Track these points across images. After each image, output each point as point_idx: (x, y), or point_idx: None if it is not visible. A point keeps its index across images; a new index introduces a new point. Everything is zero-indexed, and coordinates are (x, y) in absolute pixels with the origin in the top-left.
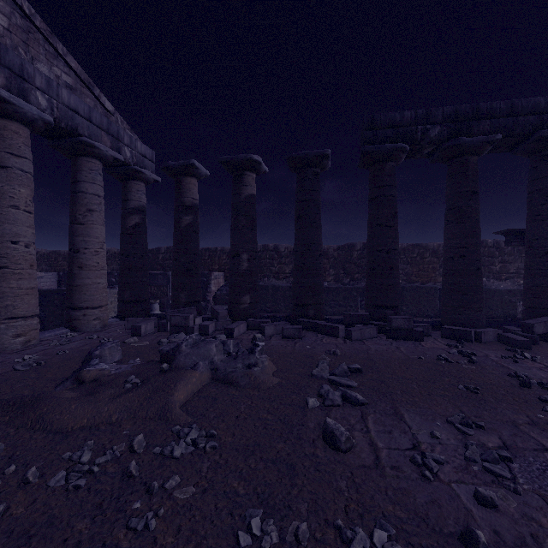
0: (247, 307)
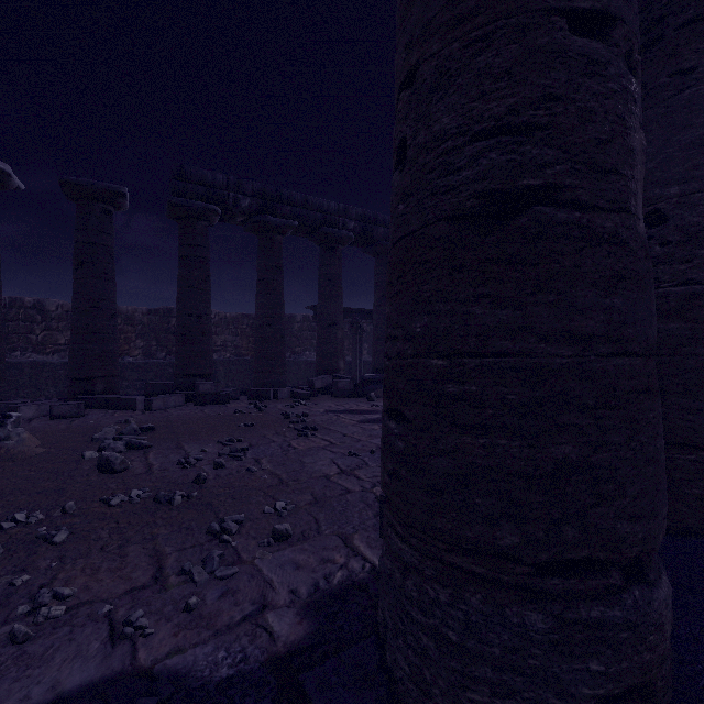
0: None
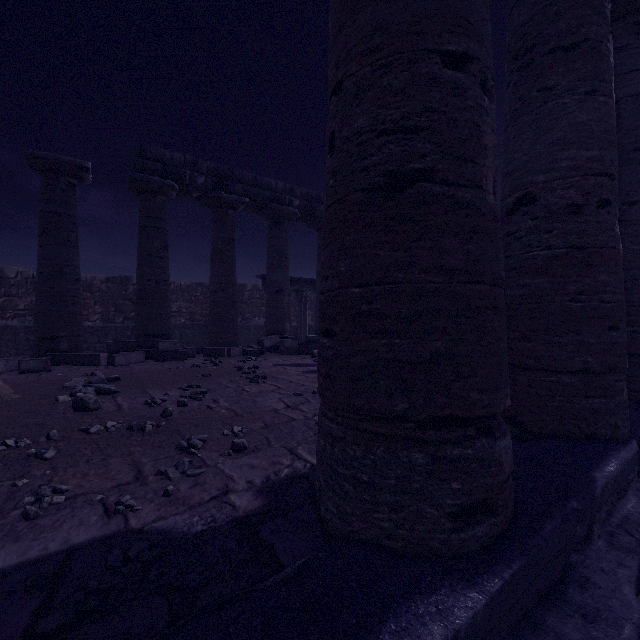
0: None
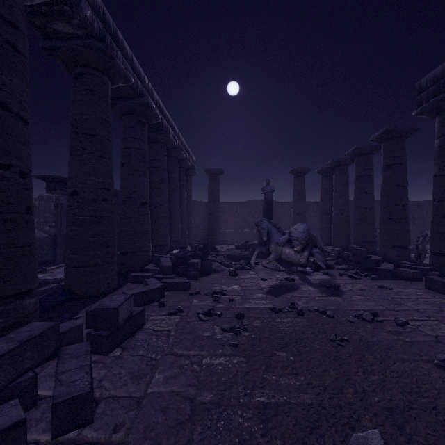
0: None
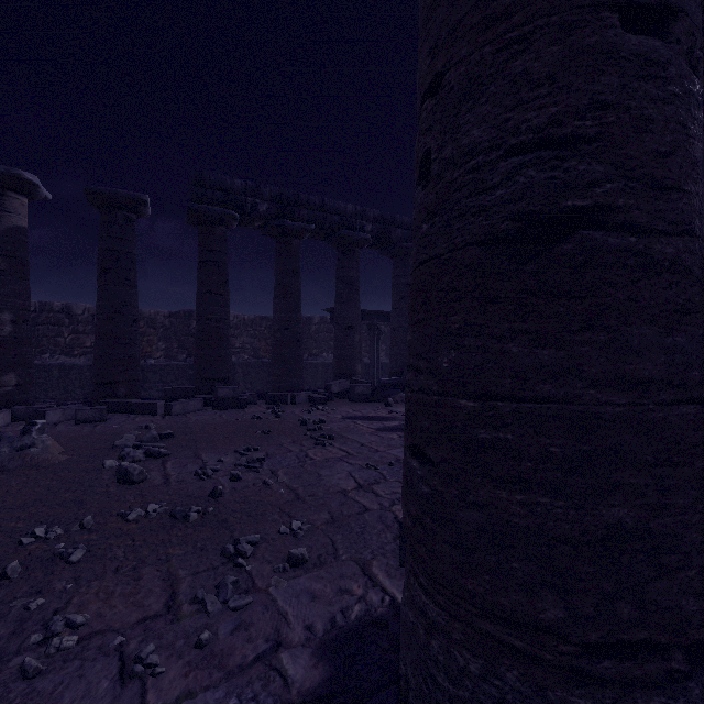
0: (10, 392)
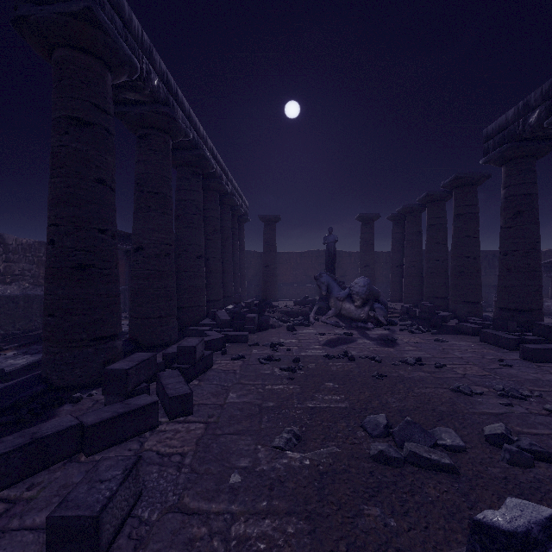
0: None
